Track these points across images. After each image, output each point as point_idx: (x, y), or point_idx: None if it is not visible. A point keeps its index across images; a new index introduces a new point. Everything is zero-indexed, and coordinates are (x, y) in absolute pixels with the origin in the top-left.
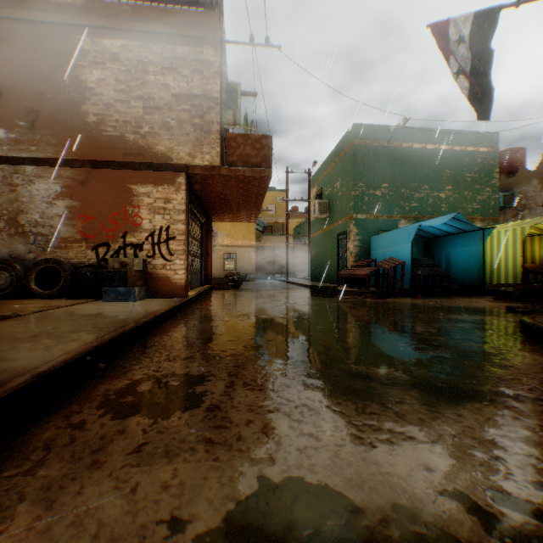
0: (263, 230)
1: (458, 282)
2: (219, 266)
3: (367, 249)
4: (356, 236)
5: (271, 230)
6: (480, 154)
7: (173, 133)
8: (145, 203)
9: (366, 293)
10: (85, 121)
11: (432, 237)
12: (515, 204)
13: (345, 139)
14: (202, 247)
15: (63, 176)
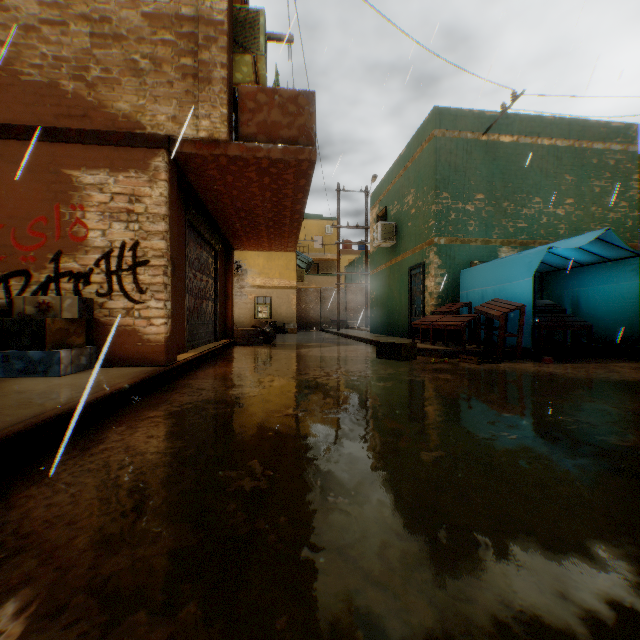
0: (307, 267)
1: (594, 337)
2: (249, 314)
3: (455, 289)
4: (439, 269)
5: (317, 268)
6: (613, 154)
7: (145, 82)
8: (95, 201)
9: (464, 355)
10: None
11: (548, 270)
12: None
13: (422, 132)
14: (216, 285)
15: None
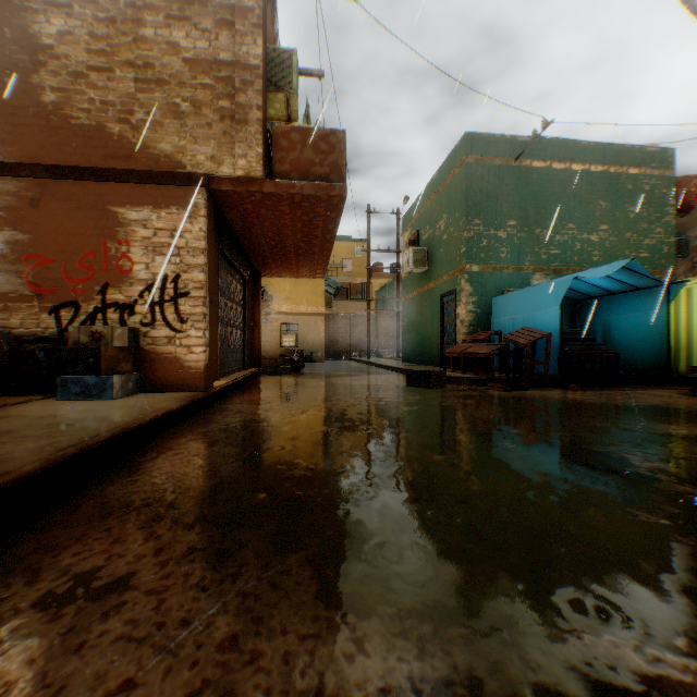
0: (335, 292)
1: (624, 365)
2: (275, 342)
3: (486, 316)
4: (470, 297)
5: (346, 293)
6: (648, 179)
7: (185, 123)
8: (139, 236)
9: (492, 383)
10: (38, 101)
11: (581, 298)
12: (690, 253)
13: (453, 157)
14: (245, 313)
15: (0, 192)
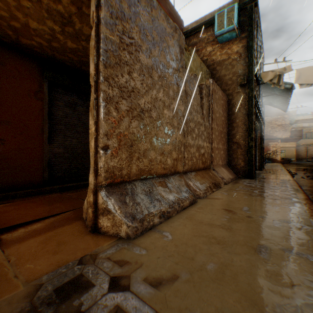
0: None
1: None
2: None
3: None
4: None
5: (304, 135)
6: None
7: (277, 132)
8: (270, 145)
9: None
10: None
11: None
12: None
13: None
14: None
15: None
